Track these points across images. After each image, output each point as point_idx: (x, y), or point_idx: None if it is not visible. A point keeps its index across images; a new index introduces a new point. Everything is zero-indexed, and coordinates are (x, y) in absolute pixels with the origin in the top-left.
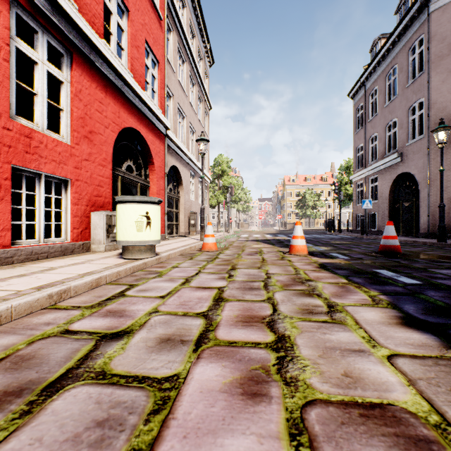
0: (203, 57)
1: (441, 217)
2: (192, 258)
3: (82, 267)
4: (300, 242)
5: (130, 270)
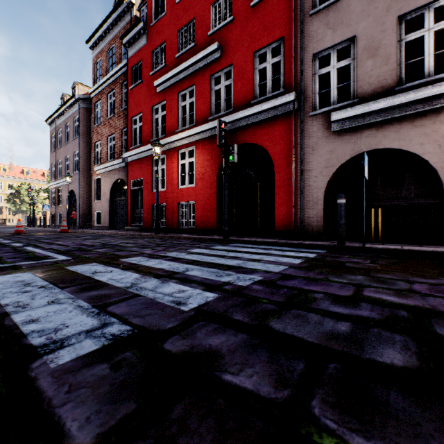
0: None
1: (68, 217)
2: None
3: None
4: None
5: None
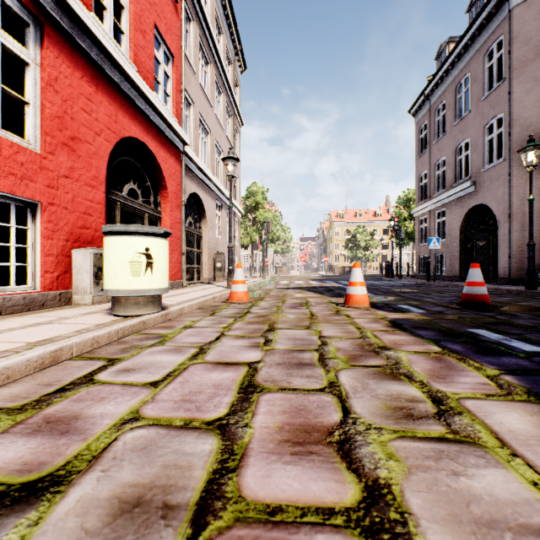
0: (232, 60)
1: (530, 258)
2: (215, 313)
3: (42, 330)
4: (360, 290)
5: (116, 333)
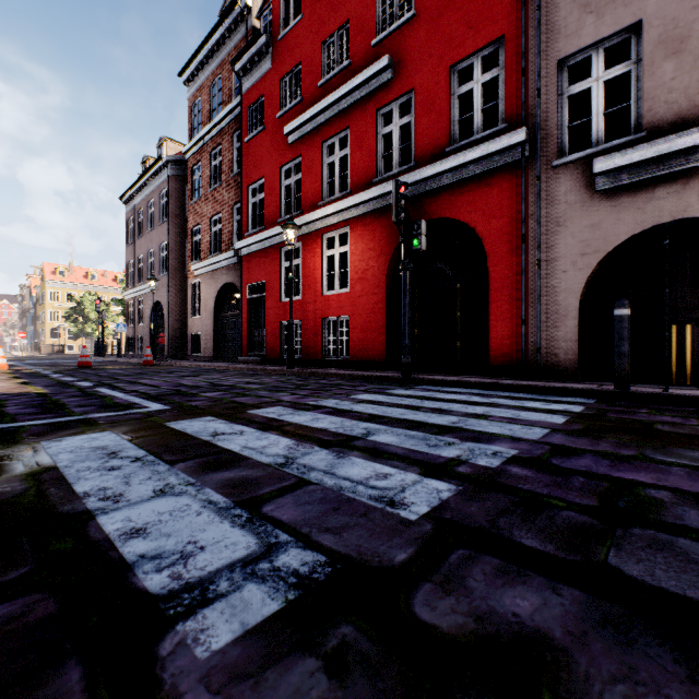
0: None
1: (153, 343)
2: None
3: None
4: (1, 361)
5: None
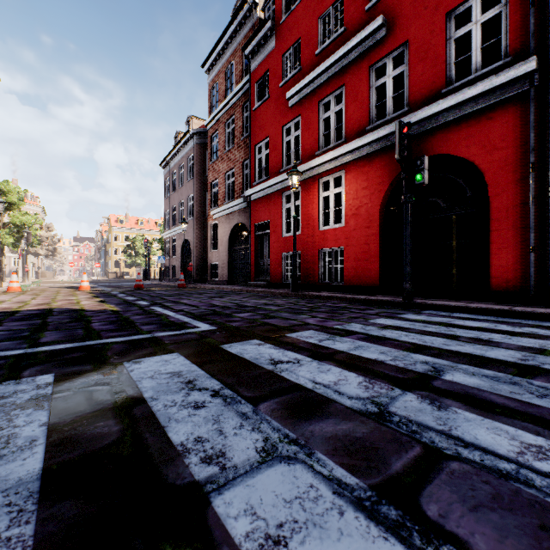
0: None
1: (184, 270)
2: (5, 294)
3: None
4: (86, 284)
5: None
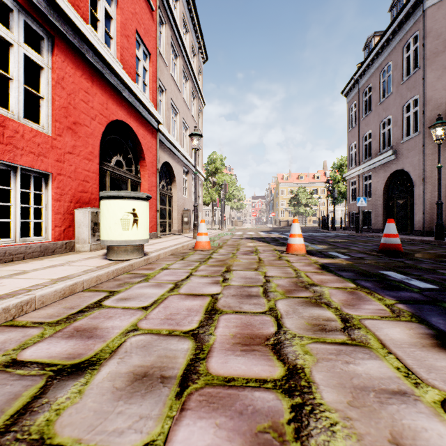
0: (196, 53)
1: (439, 214)
2: (184, 258)
3: (58, 270)
4: (298, 240)
5: (112, 273)
